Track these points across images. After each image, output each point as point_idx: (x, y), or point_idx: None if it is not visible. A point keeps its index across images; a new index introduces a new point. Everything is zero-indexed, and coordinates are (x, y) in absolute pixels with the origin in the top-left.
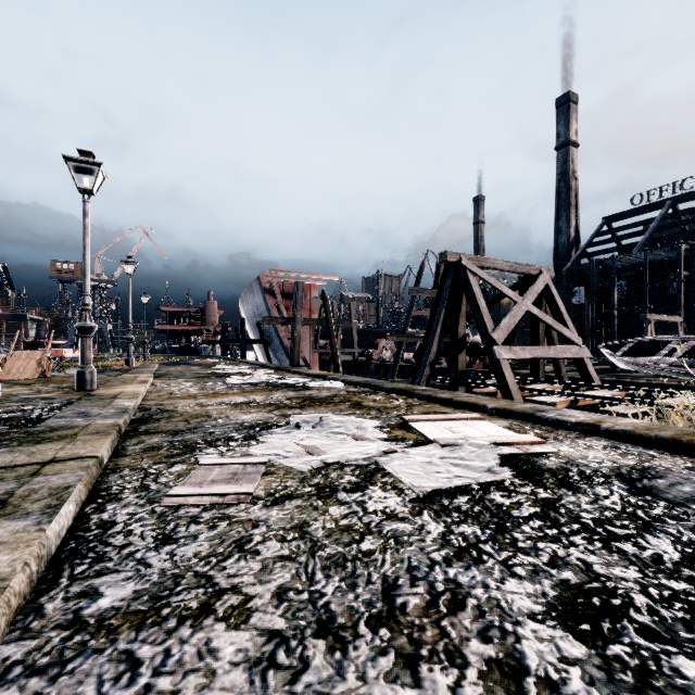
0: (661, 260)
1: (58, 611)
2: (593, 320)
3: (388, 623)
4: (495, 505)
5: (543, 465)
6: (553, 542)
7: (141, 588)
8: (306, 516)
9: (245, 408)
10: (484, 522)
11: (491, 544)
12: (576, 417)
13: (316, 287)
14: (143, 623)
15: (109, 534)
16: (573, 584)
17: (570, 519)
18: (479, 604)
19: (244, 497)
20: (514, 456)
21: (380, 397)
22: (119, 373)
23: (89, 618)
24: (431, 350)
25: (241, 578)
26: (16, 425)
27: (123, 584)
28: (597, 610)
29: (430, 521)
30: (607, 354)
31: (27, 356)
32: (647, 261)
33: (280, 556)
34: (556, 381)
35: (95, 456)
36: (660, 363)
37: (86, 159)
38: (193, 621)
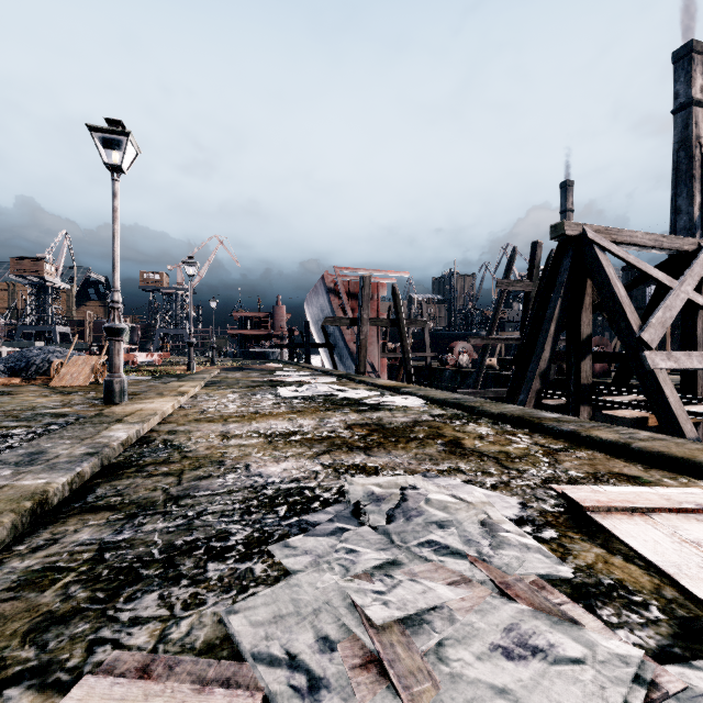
0: None
1: None
2: None
3: None
4: None
5: None
6: None
7: None
8: None
9: (282, 447)
10: None
11: None
12: None
13: (384, 285)
14: None
15: None
16: None
17: None
18: None
19: None
20: None
21: (487, 430)
22: (175, 379)
23: None
24: (542, 356)
25: None
26: None
27: None
28: None
29: None
30: None
31: (83, 361)
32: None
33: None
34: None
35: None
36: None
37: (112, 127)
38: None
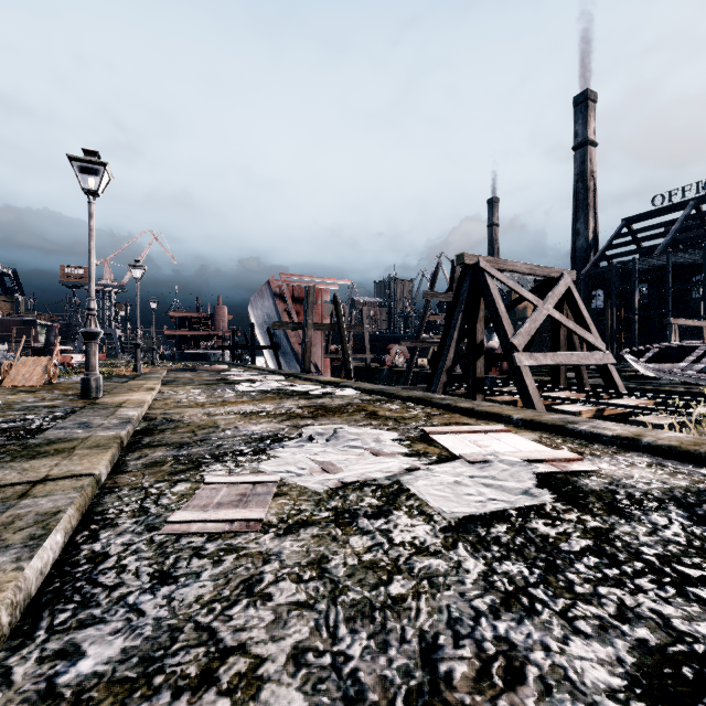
0: (684, 262)
1: (28, 678)
2: (613, 325)
3: (432, 703)
4: (539, 536)
5: (585, 486)
6: (616, 586)
7: (131, 645)
8: (324, 548)
9: (255, 418)
10: (530, 559)
11: (543, 588)
12: (612, 430)
13: (327, 291)
14: (130, 698)
15: (99, 571)
16: (654, 647)
17: (630, 555)
18: (542, 674)
19: (254, 524)
20: (550, 475)
21: (396, 407)
22: (127, 379)
23: (65, 689)
24: (448, 356)
25: (250, 632)
26: (15, 436)
27: (109, 640)
28: (692, 686)
29: (467, 557)
30: (630, 360)
31: (33, 362)
32: (670, 263)
33: (296, 602)
34: (579, 389)
35: (91, 474)
36: (687, 369)
37: (91, 158)
38: (191, 696)
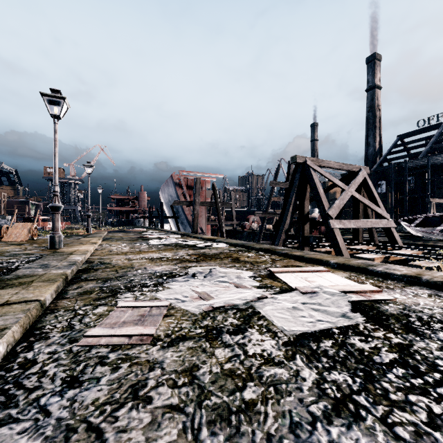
0: (438, 162)
1: None
2: (392, 203)
3: None
4: (357, 350)
5: (386, 310)
6: (423, 394)
7: None
8: (196, 358)
9: (158, 262)
10: (352, 369)
11: (364, 396)
12: (400, 270)
13: (209, 182)
14: None
15: (25, 375)
16: None
17: (429, 367)
18: None
19: (146, 338)
20: (360, 302)
21: (252, 254)
22: (81, 237)
23: None
24: (286, 222)
25: (129, 434)
26: None
27: (16, 439)
28: None
29: (303, 367)
30: (405, 225)
31: (22, 226)
32: (429, 163)
33: (169, 405)
34: (371, 243)
35: (38, 300)
36: (442, 231)
37: (55, 94)
38: None
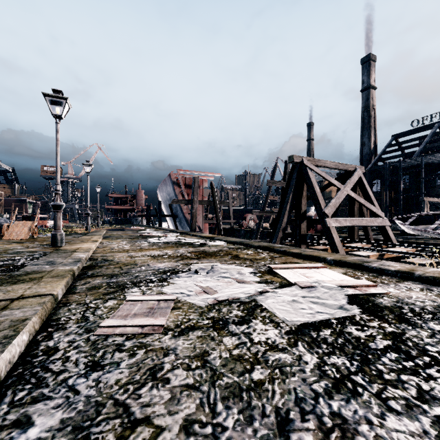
0: (432, 162)
1: None
2: (386, 202)
3: None
4: (354, 338)
5: (380, 303)
6: (413, 374)
7: (67, 417)
8: (206, 346)
9: (160, 259)
10: (350, 354)
11: (361, 376)
12: (394, 266)
13: (206, 180)
14: None
15: (50, 360)
16: None
17: (419, 352)
18: None
19: (158, 328)
20: (356, 296)
21: (251, 252)
22: (81, 235)
23: None
24: (283, 220)
25: (153, 408)
26: (6, 269)
27: (52, 412)
28: None
29: (305, 352)
30: (399, 223)
31: (22, 224)
32: (423, 163)
33: (186, 385)
34: (366, 241)
35: (51, 294)
36: (436, 229)
37: (57, 95)
38: None
